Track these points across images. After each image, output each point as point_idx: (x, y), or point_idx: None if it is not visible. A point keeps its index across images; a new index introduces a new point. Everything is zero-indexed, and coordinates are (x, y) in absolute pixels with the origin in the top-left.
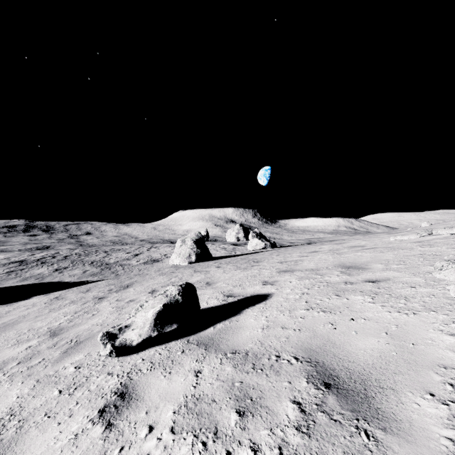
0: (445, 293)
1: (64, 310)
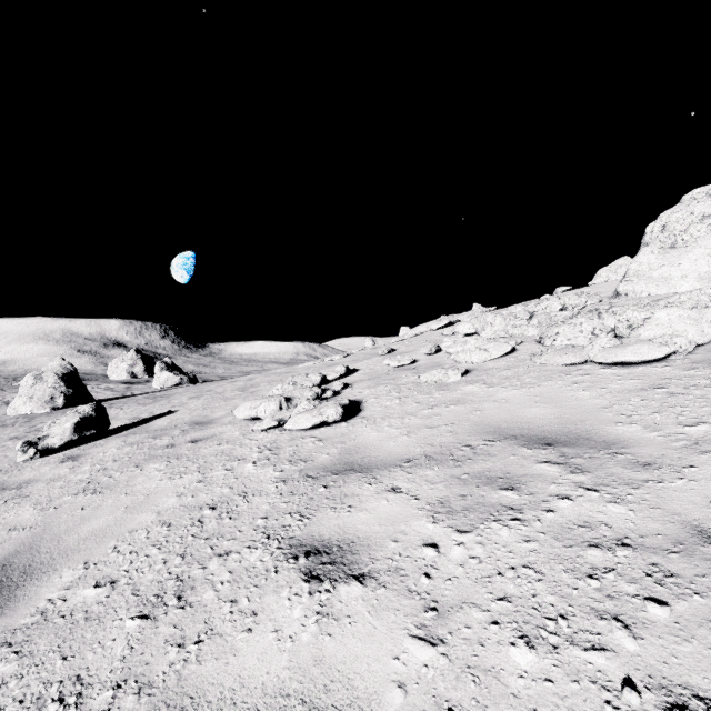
0: None
1: None
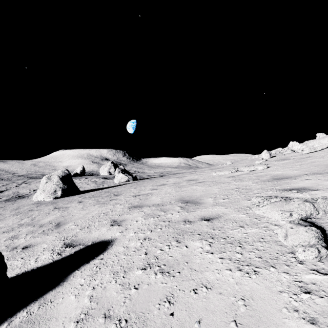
0: (271, 236)
1: None
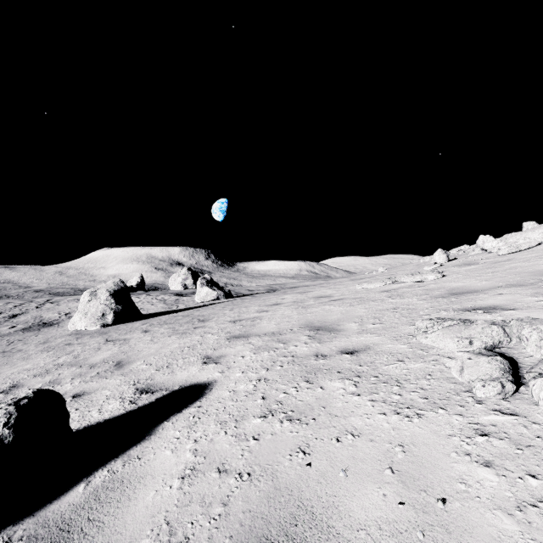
0: (443, 371)
1: None
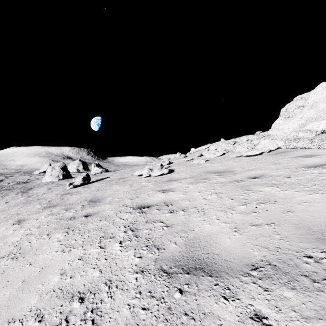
0: None
1: (8, 197)
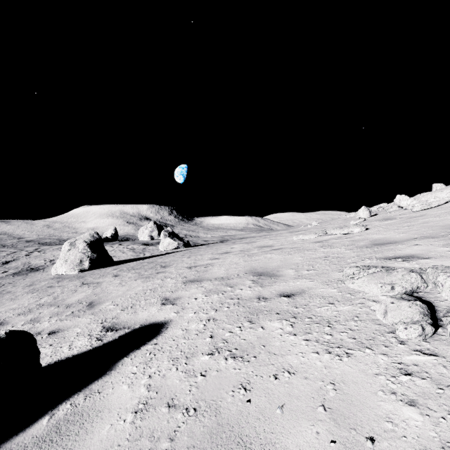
0: (368, 313)
1: None
